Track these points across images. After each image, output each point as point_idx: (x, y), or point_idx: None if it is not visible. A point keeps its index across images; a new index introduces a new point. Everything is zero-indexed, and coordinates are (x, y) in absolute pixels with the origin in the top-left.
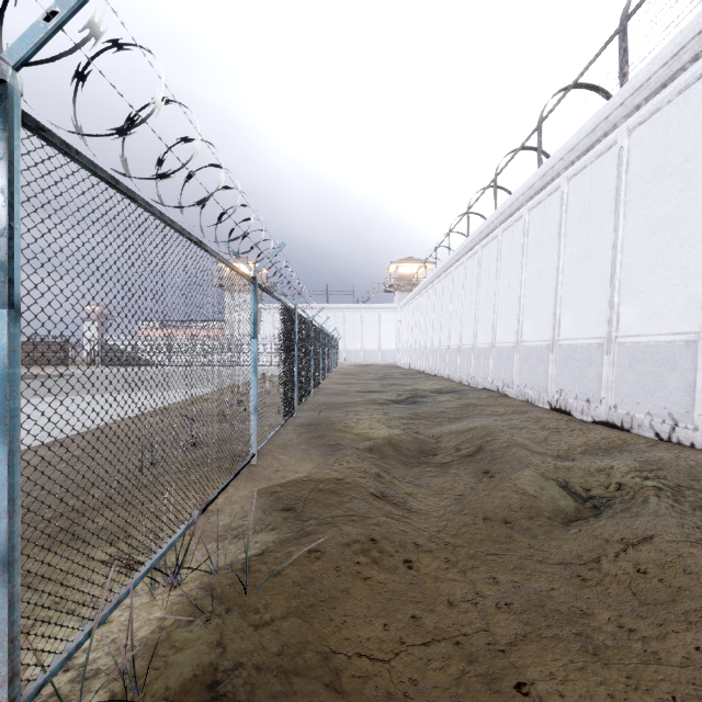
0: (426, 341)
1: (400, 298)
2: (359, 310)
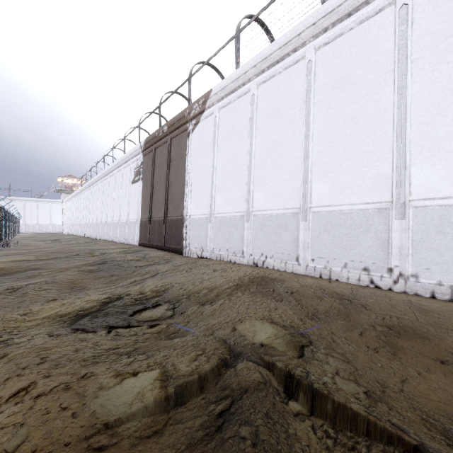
0: (74, 221)
1: (65, 197)
2: (35, 202)
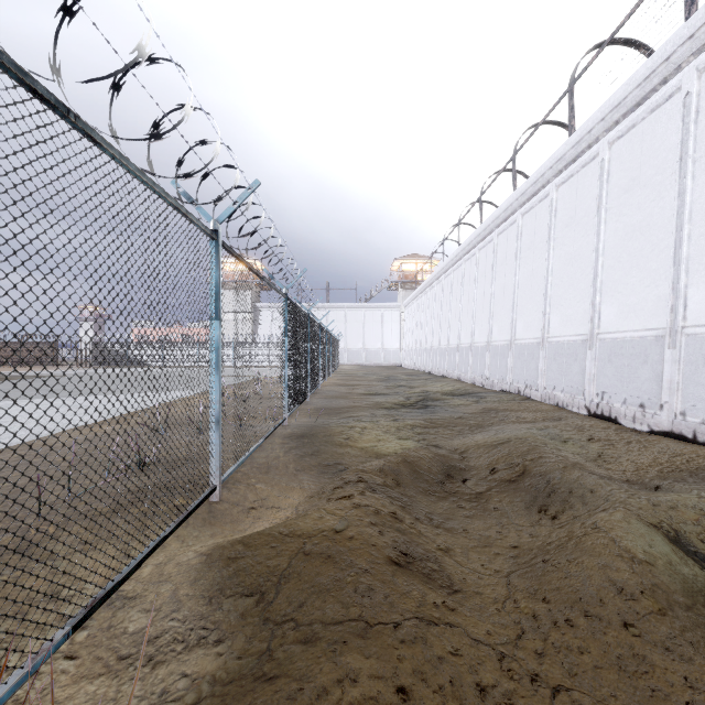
0: (432, 340)
1: (404, 297)
2: (361, 309)
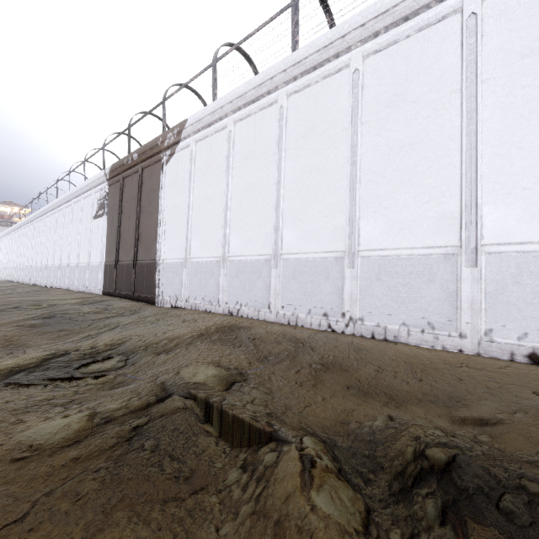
0: (14, 263)
1: (0, 230)
2: None
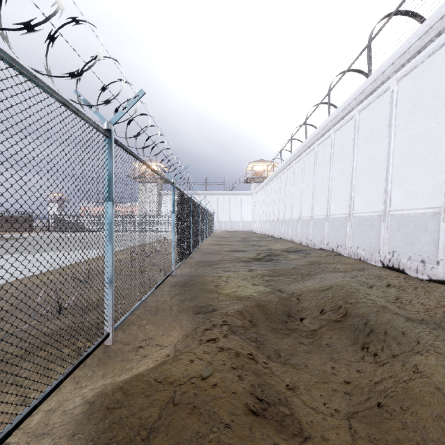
0: (273, 215)
1: (255, 187)
2: (227, 195)
